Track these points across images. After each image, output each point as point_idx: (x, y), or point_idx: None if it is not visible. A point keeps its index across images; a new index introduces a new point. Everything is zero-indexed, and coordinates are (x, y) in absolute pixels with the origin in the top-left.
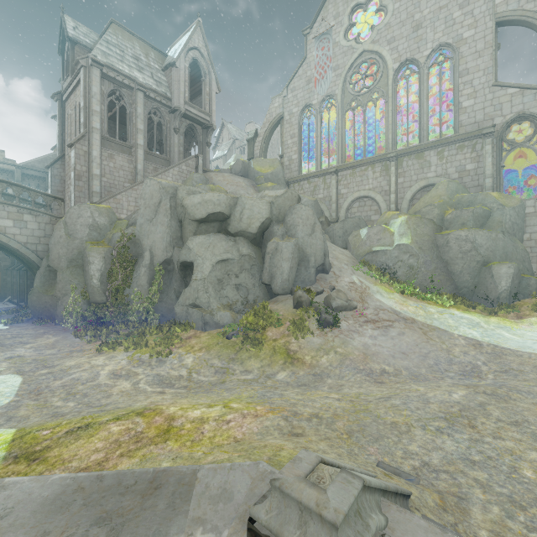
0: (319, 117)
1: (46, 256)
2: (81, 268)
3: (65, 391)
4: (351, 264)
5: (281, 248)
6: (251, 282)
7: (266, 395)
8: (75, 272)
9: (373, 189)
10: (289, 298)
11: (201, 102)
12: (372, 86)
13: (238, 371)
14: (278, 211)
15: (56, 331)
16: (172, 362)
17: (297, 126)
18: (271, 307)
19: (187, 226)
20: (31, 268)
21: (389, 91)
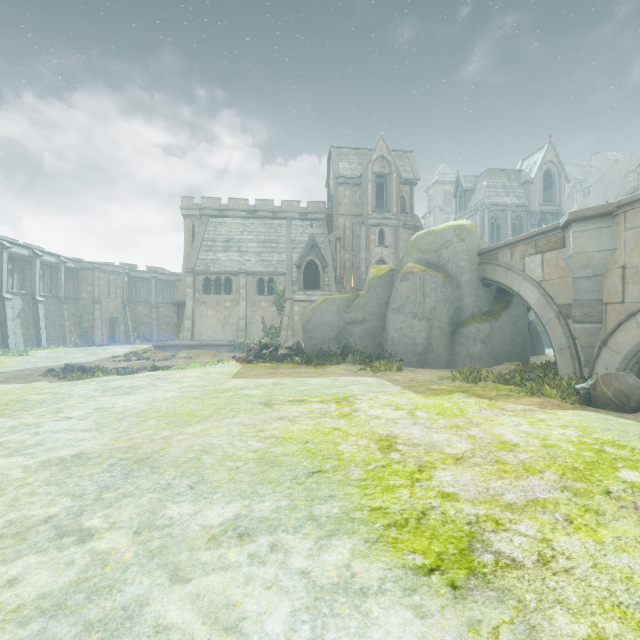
0: None
1: None
2: None
3: None
4: None
5: None
6: None
7: None
8: None
9: None
10: None
11: (550, 195)
12: None
13: None
14: None
15: None
16: None
17: None
18: None
19: None
20: None
21: None
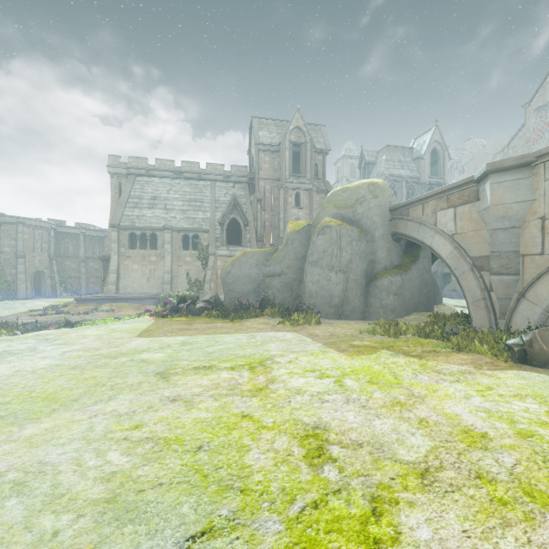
0: None
1: None
2: None
3: None
4: None
5: None
6: None
7: None
8: None
9: None
10: None
11: (436, 169)
12: None
13: None
14: None
15: None
16: None
17: None
18: None
19: None
20: None
21: None
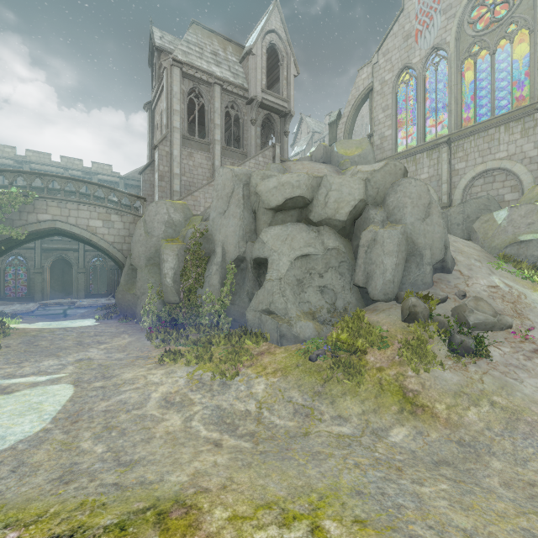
0: (421, 78)
1: (129, 255)
2: (158, 266)
3: (103, 421)
4: (484, 260)
5: (382, 238)
6: (339, 283)
7: (387, 494)
8: (152, 270)
9: (509, 157)
10: (393, 306)
11: (279, 90)
12: (505, 17)
13: (328, 415)
14: (375, 191)
15: (134, 331)
16: (238, 388)
17: (391, 95)
18: (368, 318)
19: (261, 216)
20: (121, 267)
21: (537, 14)
